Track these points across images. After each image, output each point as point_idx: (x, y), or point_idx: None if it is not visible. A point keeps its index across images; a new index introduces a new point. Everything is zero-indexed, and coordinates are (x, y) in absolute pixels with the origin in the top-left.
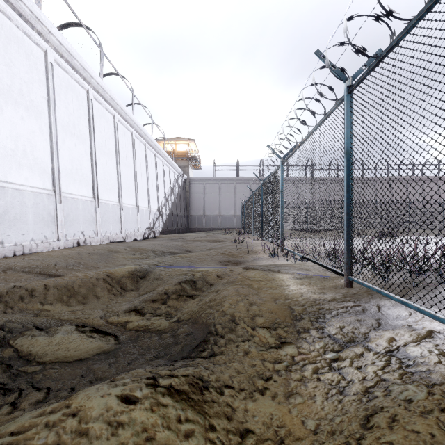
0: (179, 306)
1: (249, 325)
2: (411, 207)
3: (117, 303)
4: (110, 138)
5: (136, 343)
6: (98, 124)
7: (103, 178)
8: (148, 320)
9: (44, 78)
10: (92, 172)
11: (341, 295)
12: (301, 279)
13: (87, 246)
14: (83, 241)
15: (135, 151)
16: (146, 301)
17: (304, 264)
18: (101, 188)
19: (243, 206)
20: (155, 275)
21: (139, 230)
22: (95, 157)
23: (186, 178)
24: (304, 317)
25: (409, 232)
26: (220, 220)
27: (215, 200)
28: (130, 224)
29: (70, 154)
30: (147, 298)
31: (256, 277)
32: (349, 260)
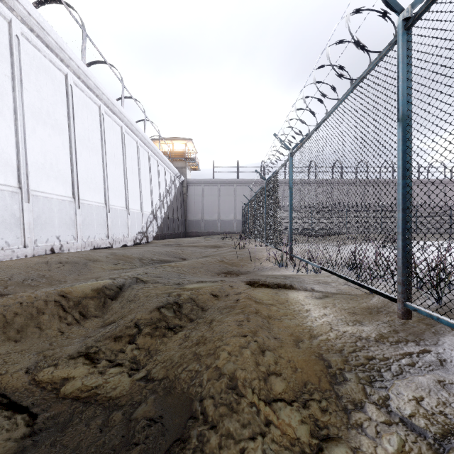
0: (153, 348)
1: (261, 397)
2: (419, 211)
3: (68, 339)
4: (94, 130)
5: (63, 433)
6: (79, 114)
7: (86, 175)
8: (100, 376)
9: (7, 53)
10: (72, 168)
11: (388, 327)
12: (321, 297)
13: (63, 253)
14: (58, 248)
15: (125, 148)
16: (105, 338)
17: (319, 275)
18: (82, 187)
19: (244, 209)
20: (129, 295)
21: (129, 235)
22: (75, 151)
23: (184, 180)
24: (349, 375)
25: (416, 237)
26: (220, 224)
27: (214, 203)
28: (118, 228)
29: (43, 146)
30: (107, 334)
31: (264, 298)
32: (406, 278)
